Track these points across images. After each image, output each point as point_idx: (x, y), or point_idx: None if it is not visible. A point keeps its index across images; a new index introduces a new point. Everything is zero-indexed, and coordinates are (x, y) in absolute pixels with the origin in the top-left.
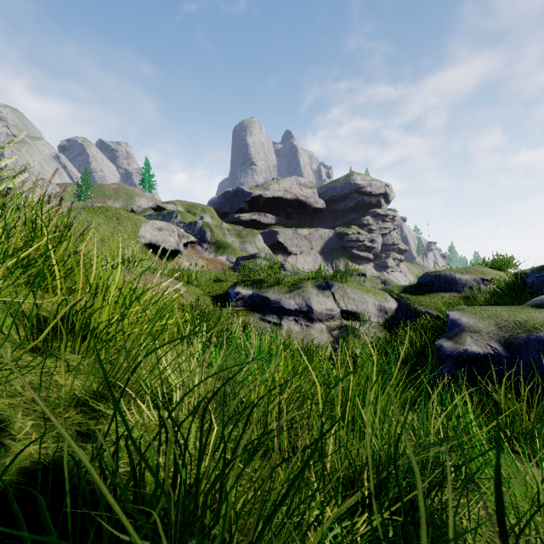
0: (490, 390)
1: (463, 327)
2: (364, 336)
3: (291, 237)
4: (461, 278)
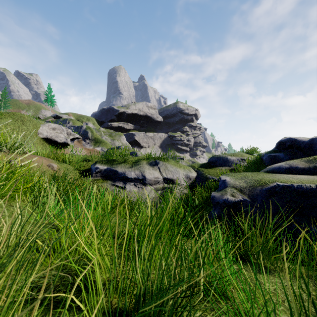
0: (240, 223)
1: (227, 184)
2: (176, 193)
3: (143, 137)
4: (231, 158)
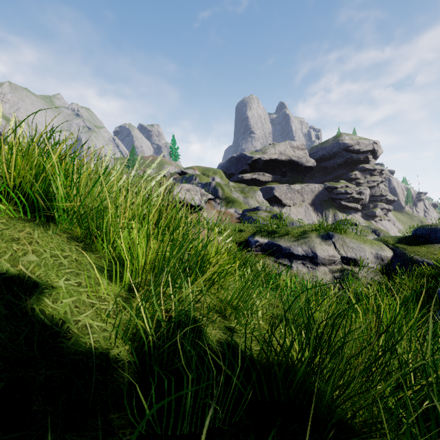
0: None
1: None
2: (362, 279)
3: (286, 192)
4: None
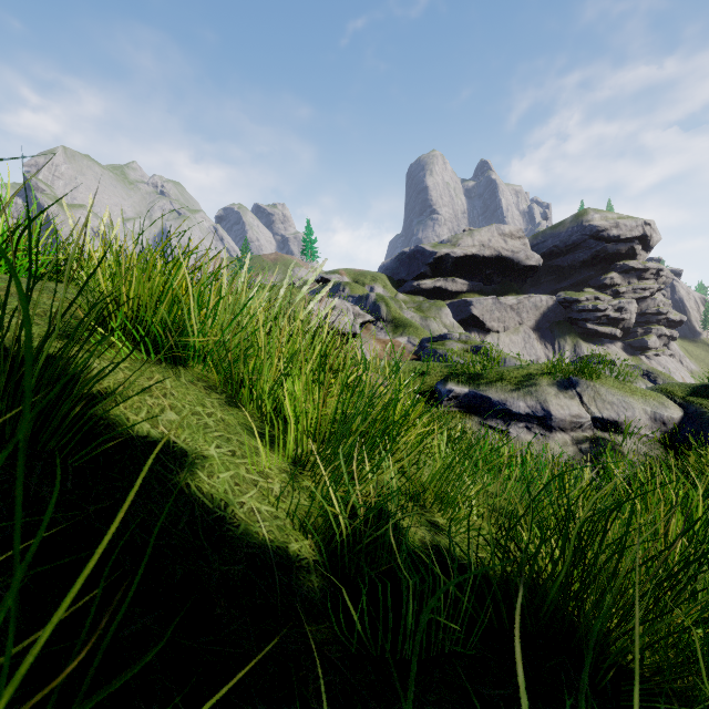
0: None
1: None
2: (629, 454)
3: (491, 308)
4: None
